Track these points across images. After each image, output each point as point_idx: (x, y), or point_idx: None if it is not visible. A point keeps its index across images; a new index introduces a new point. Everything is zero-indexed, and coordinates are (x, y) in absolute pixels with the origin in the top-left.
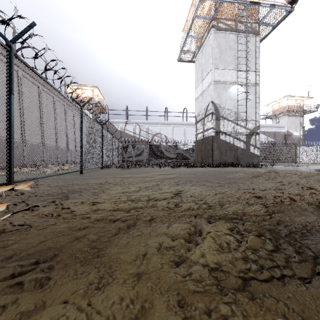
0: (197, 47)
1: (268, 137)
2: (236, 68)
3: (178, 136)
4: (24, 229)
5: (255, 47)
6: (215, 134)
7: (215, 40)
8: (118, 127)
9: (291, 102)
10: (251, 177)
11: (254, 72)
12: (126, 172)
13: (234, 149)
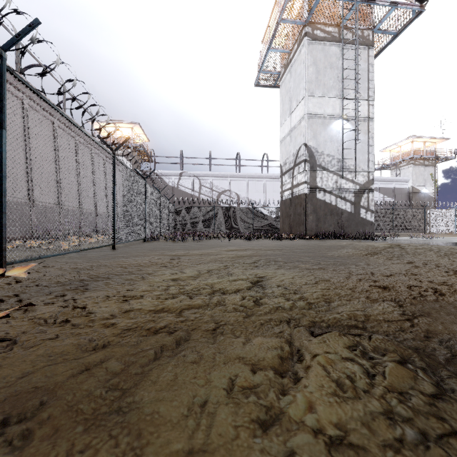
0: (283, 65)
1: (384, 195)
2: (340, 95)
3: (255, 194)
4: (2, 348)
5: (367, 64)
6: (309, 191)
7: (309, 54)
8: (168, 182)
9: (418, 146)
10: (366, 255)
11: (366, 101)
12: (179, 246)
13: (337, 213)
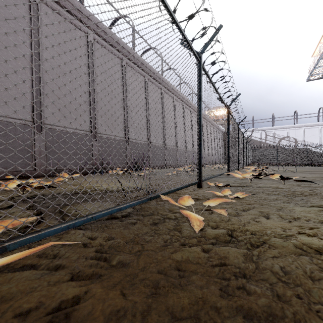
0: None
1: None
2: None
3: (310, 137)
4: None
5: None
6: None
7: None
8: (245, 135)
9: None
10: None
11: None
12: None
13: None
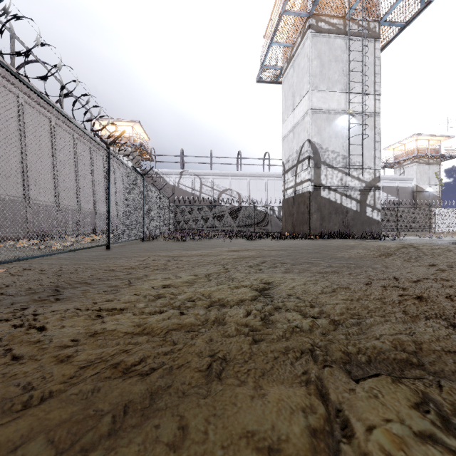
0: (285, 60)
1: (388, 194)
2: (345, 89)
3: (256, 193)
4: None
5: (373, 57)
6: (313, 189)
7: (313, 47)
8: (169, 181)
9: (422, 144)
10: (379, 256)
11: (373, 95)
12: (178, 246)
13: (342, 212)
